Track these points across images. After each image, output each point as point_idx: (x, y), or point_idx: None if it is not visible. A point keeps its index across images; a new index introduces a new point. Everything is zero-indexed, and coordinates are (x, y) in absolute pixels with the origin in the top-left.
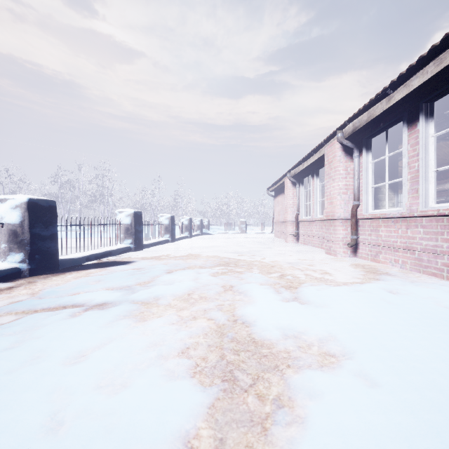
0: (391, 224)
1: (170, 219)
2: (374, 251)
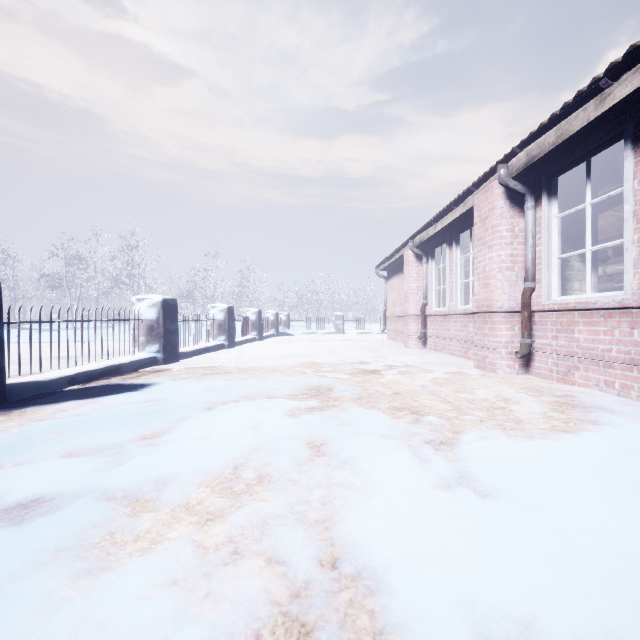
0: (597, 320)
1: (226, 312)
2: (563, 365)
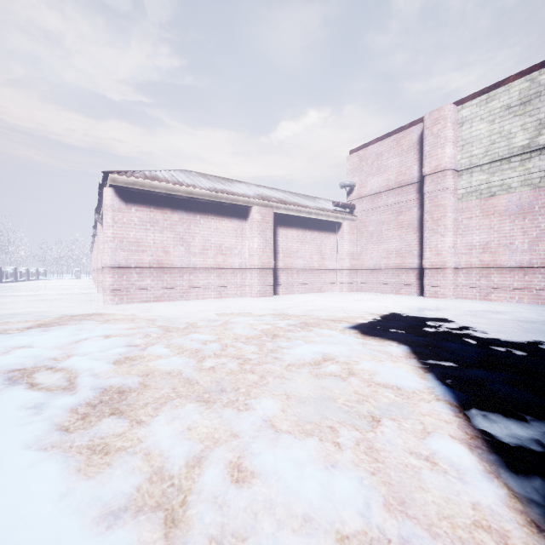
0: None
1: (14, 270)
2: None
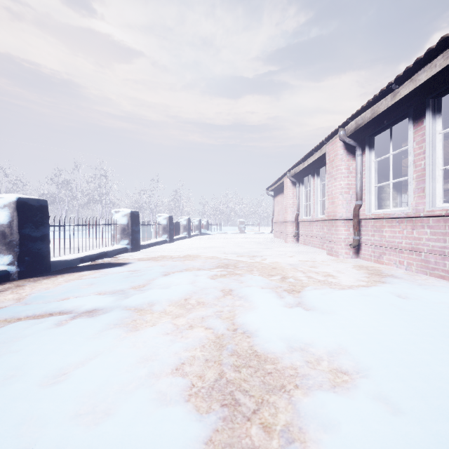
0: (395, 225)
1: (168, 219)
2: (377, 252)
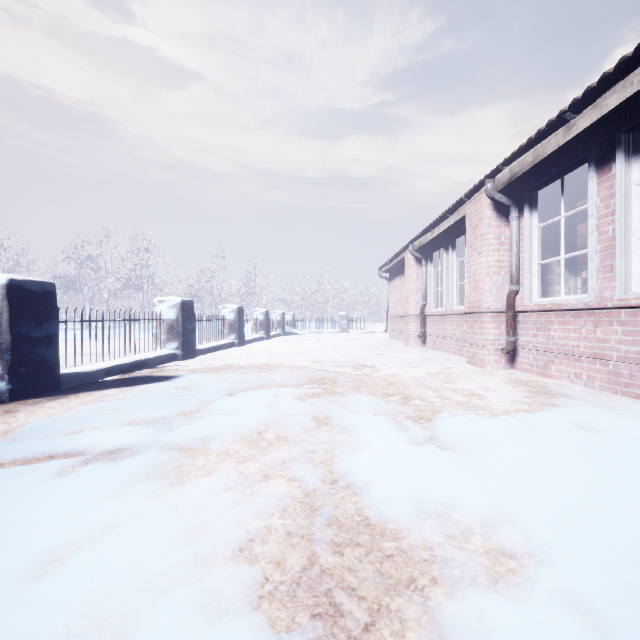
0: (569, 320)
1: (236, 313)
2: (542, 360)
